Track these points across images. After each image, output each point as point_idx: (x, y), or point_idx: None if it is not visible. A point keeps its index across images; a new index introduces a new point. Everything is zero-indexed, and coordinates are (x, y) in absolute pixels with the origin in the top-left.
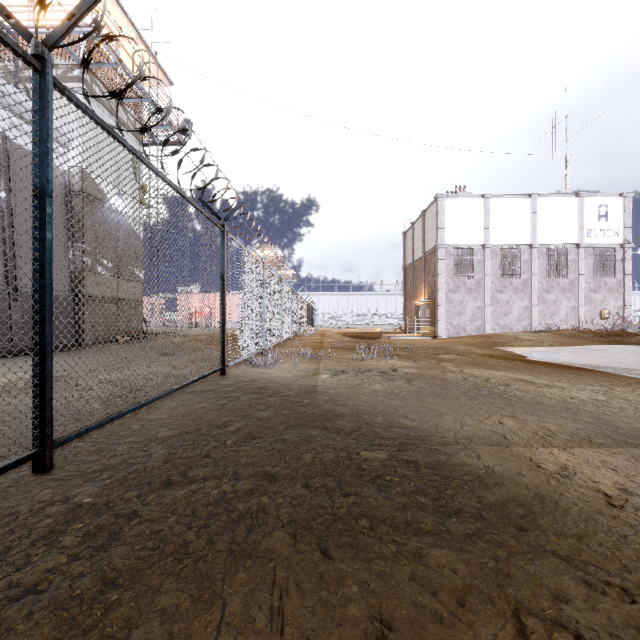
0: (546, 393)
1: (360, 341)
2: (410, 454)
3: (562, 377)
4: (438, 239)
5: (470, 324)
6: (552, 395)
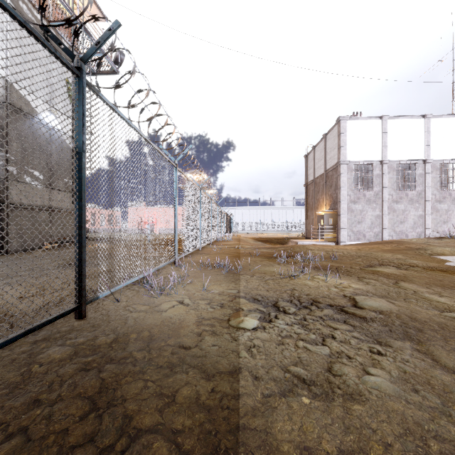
0: None
1: (275, 247)
2: None
3: None
4: (340, 156)
5: (369, 231)
6: None
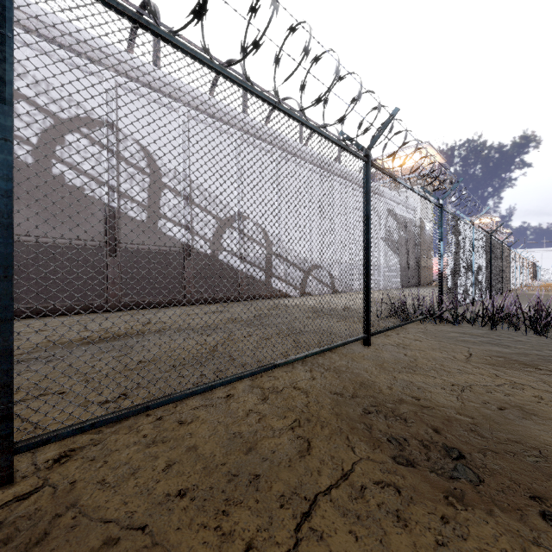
0: None
1: None
2: None
3: None
4: None
5: None
6: None
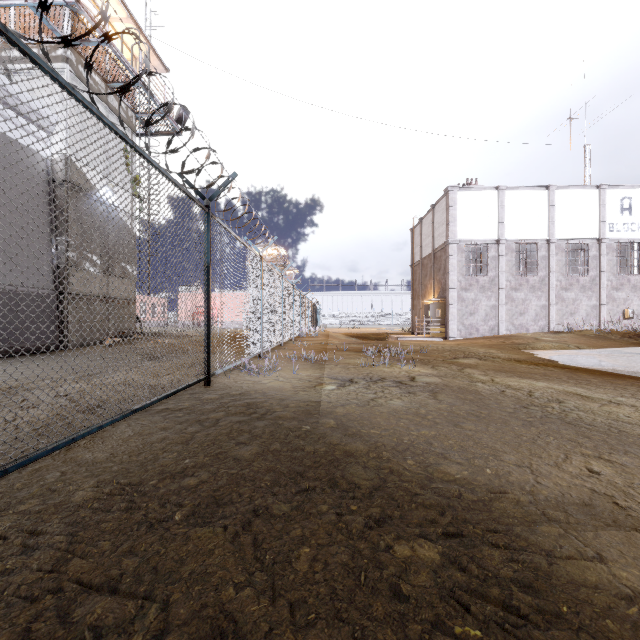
0: (619, 415)
1: (367, 343)
2: (479, 550)
3: (621, 390)
4: (449, 234)
5: (483, 324)
6: (630, 418)
